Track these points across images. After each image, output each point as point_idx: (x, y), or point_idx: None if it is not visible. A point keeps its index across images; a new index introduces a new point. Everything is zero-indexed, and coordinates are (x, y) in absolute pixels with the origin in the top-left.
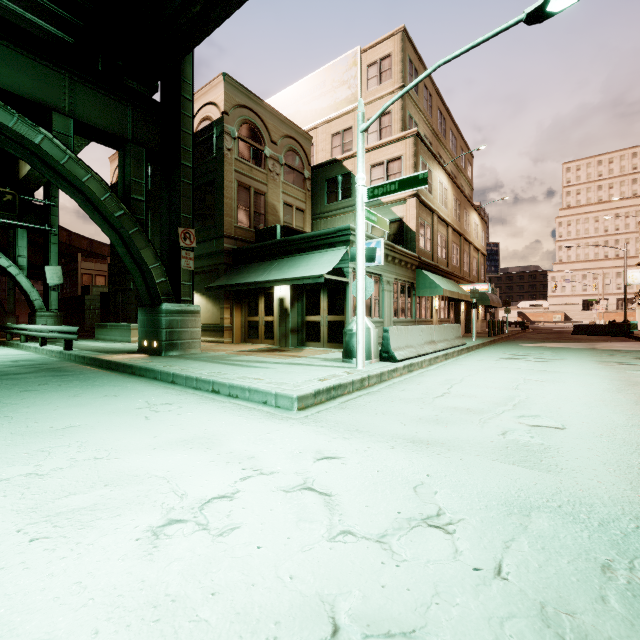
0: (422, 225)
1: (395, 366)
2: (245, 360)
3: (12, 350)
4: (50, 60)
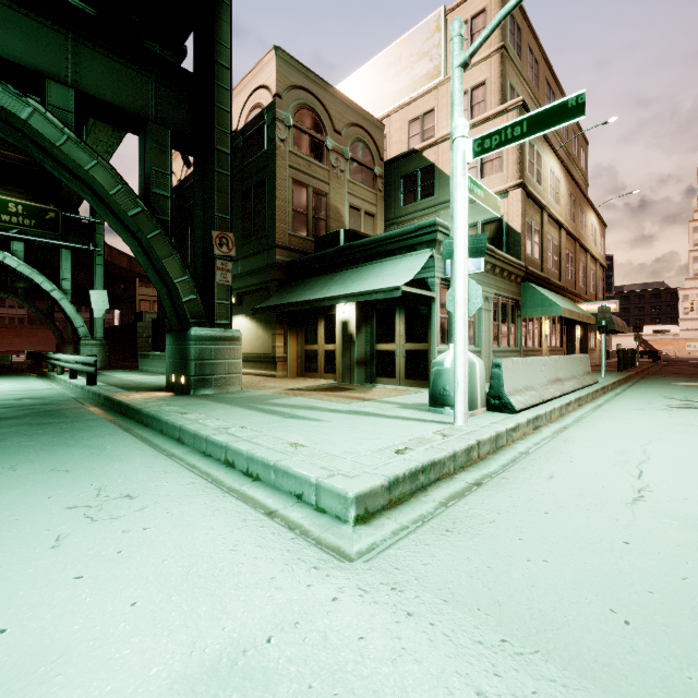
0: (529, 225)
1: (515, 421)
2: (291, 404)
3: (40, 383)
4: (48, 17)
